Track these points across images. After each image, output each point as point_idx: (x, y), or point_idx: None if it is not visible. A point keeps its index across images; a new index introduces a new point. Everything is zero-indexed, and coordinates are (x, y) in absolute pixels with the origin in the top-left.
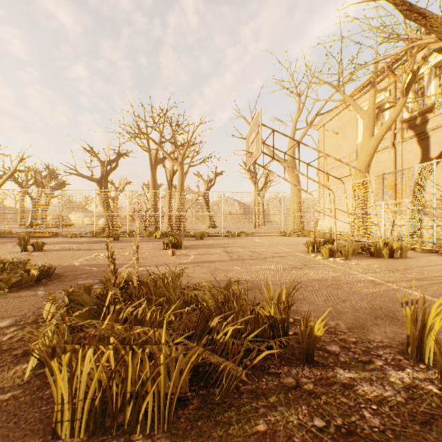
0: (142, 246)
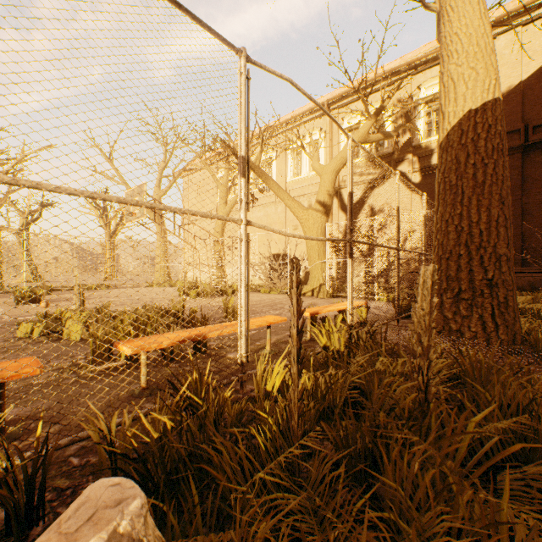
0: None
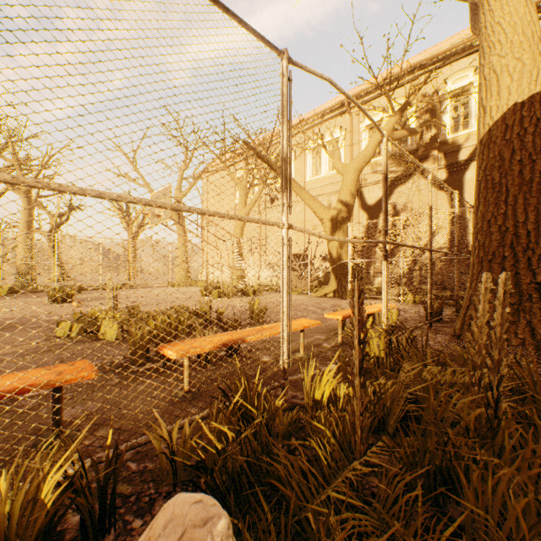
0: (5, 303)
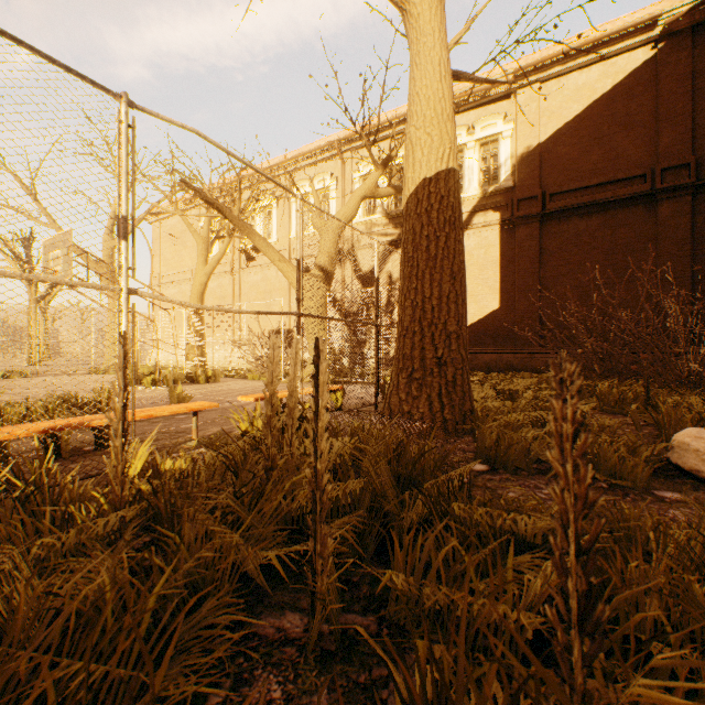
0: None
